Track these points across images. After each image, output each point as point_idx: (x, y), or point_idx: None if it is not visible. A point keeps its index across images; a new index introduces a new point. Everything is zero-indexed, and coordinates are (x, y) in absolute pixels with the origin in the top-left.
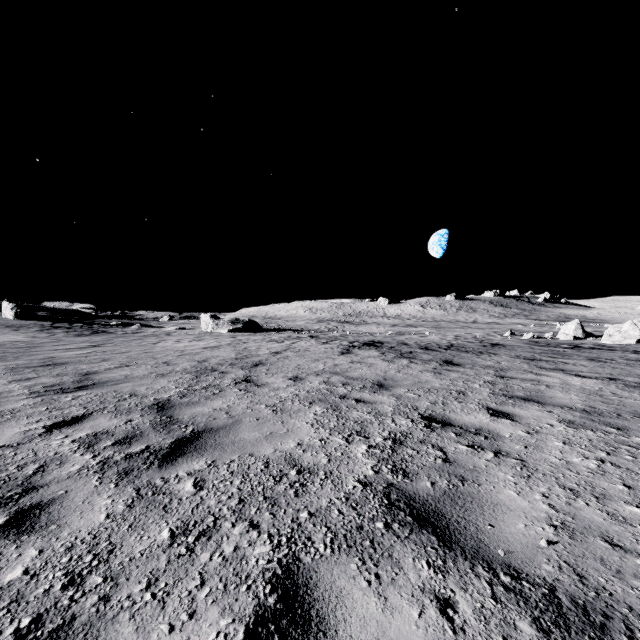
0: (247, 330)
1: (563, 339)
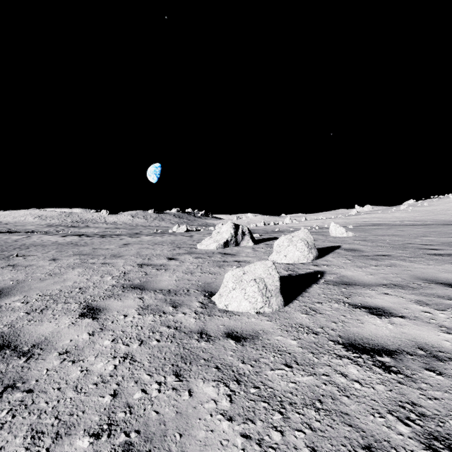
0: None
1: (170, 232)
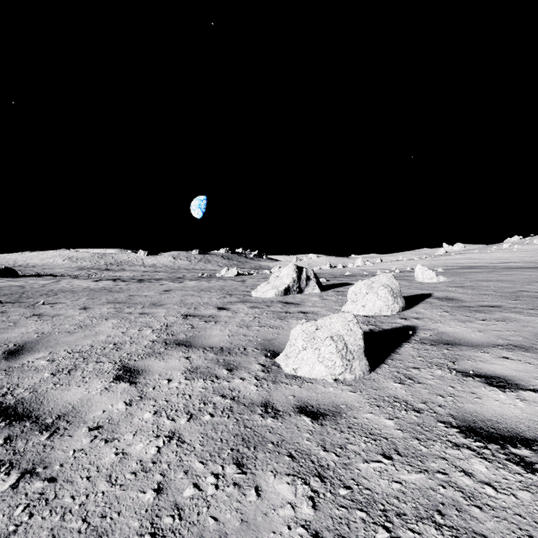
0: (3, 276)
1: (217, 276)
